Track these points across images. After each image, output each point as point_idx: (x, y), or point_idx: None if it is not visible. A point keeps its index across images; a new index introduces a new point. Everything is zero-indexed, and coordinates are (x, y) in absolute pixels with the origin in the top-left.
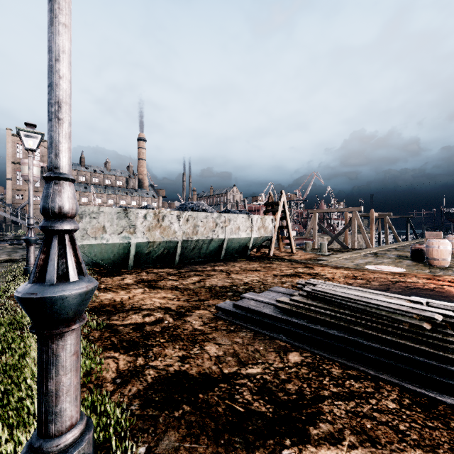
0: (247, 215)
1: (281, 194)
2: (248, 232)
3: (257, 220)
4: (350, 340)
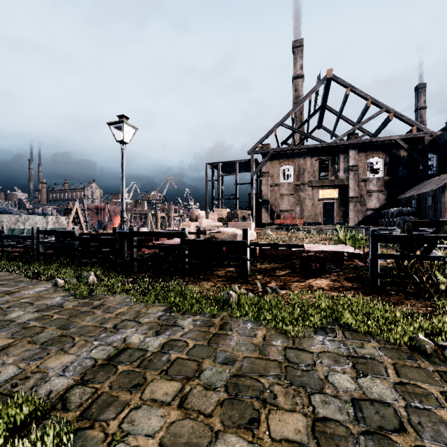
0: (44, 216)
1: (75, 204)
2: (45, 225)
3: (52, 219)
4: (23, 245)
